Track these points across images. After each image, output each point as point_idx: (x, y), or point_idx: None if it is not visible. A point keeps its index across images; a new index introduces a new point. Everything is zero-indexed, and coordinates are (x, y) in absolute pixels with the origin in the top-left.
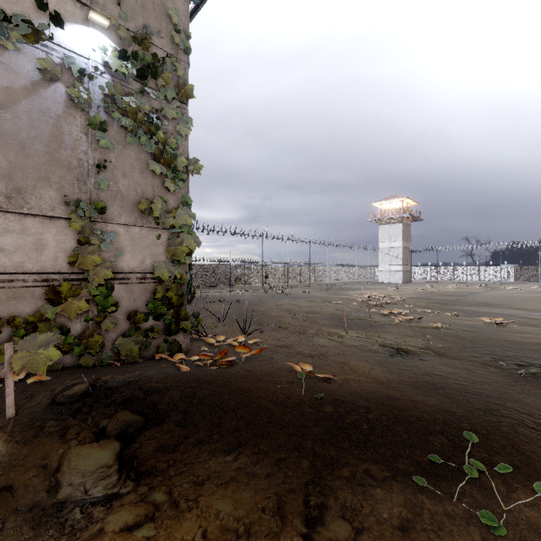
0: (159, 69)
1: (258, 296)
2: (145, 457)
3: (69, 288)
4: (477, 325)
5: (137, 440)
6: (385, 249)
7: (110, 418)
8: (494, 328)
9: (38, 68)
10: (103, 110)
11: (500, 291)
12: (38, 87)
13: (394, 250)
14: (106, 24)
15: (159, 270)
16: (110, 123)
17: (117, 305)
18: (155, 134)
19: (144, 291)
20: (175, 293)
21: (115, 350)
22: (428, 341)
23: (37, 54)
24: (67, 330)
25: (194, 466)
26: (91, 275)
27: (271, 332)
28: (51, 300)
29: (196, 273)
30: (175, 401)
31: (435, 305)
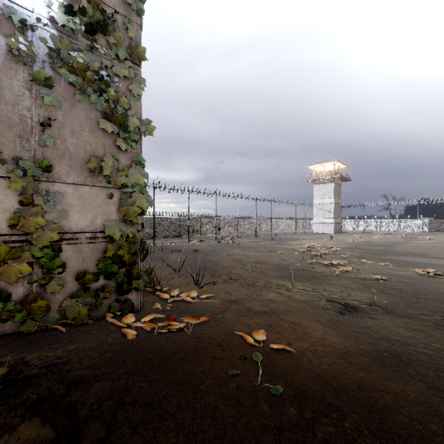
0: (110, 28)
1: (212, 246)
2: None
3: (8, 251)
4: (411, 275)
5: None
6: (320, 205)
7: (10, 435)
8: (429, 279)
9: None
10: (49, 66)
11: (419, 241)
12: None
13: (327, 206)
14: None
15: (109, 229)
16: (57, 80)
17: (65, 266)
18: (104, 92)
19: (95, 250)
20: (127, 252)
21: (62, 312)
22: (372, 294)
23: None
24: (7, 294)
25: None
26: (35, 237)
27: (223, 284)
28: None
29: (160, 225)
30: (102, 401)
31: (368, 255)
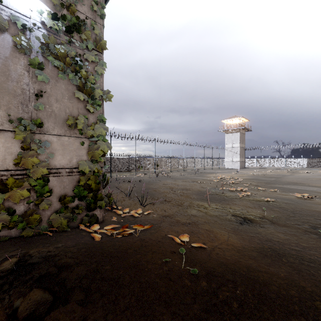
0: (82, 28)
1: (152, 177)
2: None
3: (14, 181)
4: (292, 198)
5: None
6: (229, 148)
7: (24, 297)
8: (304, 201)
9: None
10: (41, 54)
11: (300, 174)
12: None
13: (234, 149)
14: None
15: (82, 166)
16: (46, 64)
17: (51, 191)
18: (78, 72)
19: (72, 181)
20: (93, 182)
21: (50, 223)
22: (263, 211)
23: None
24: (13, 210)
25: None
26: (31, 171)
27: (160, 204)
28: (0, 190)
29: (115, 163)
30: (81, 277)
31: (262, 184)
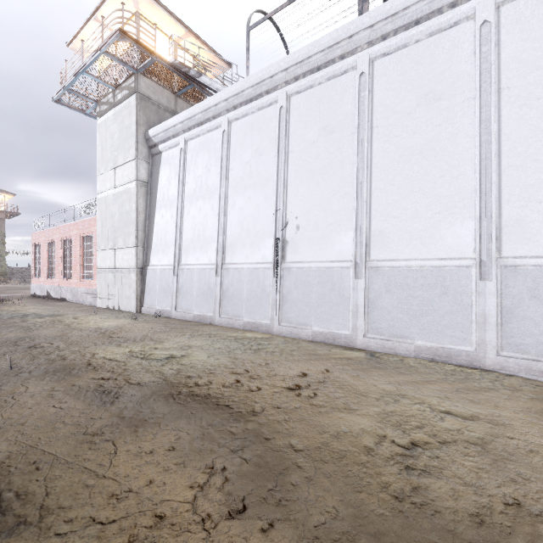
0: None
1: None
2: None
3: None
4: None
5: None
6: None
7: None
8: None
9: None
10: None
11: None
12: None
13: None
14: None
15: None
16: None
17: None
18: None
19: None
20: (2, 273)
21: None
22: None
23: None
24: None
25: None
26: None
27: None
28: None
29: None
30: None
31: None
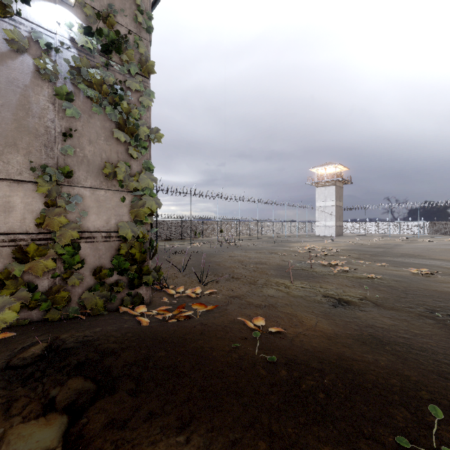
0: (123, 45)
1: (214, 248)
2: (92, 436)
3: (36, 248)
4: (405, 275)
5: (86, 414)
6: (321, 208)
7: (61, 386)
8: (421, 278)
9: (5, 39)
10: (70, 81)
11: (419, 243)
12: (6, 58)
13: (328, 208)
14: (72, 1)
15: (123, 229)
16: (76, 94)
17: (83, 262)
18: (118, 105)
19: (109, 248)
20: (138, 250)
21: (81, 304)
22: (365, 291)
23: (5, 27)
24: (34, 286)
25: (143, 448)
26: (58, 235)
27: (225, 282)
28: (19, 259)
29: (162, 228)
30: (129, 364)
31: (366, 256)
